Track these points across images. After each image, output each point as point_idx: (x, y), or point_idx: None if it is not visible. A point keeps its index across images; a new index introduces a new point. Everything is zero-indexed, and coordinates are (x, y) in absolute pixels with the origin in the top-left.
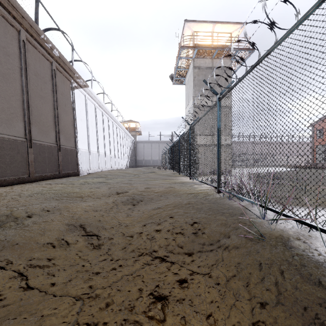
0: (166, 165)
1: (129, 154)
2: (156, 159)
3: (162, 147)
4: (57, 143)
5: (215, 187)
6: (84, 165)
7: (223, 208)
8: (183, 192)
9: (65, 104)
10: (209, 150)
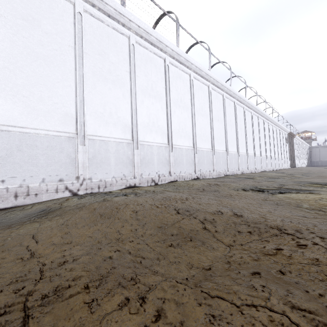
0: None
1: (307, 158)
2: None
3: None
4: (293, 158)
5: None
6: (296, 164)
7: None
8: None
9: (292, 146)
10: None
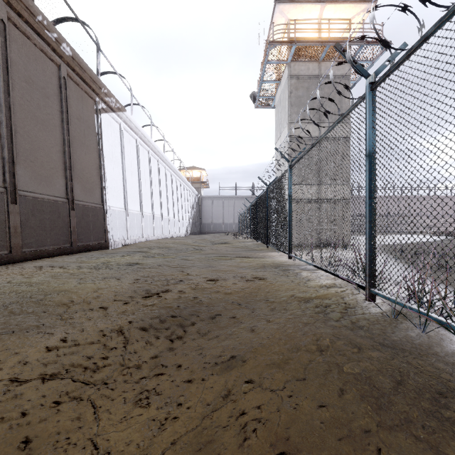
0: (245, 232)
1: (191, 215)
2: (229, 222)
3: (238, 205)
4: (68, 197)
5: (358, 285)
6: (117, 232)
7: (439, 379)
8: (286, 294)
9: (84, 134)
10: (313, 207)
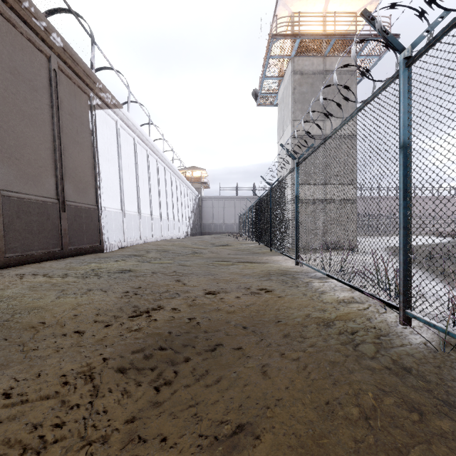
0: (246, 233)
1: (191, 216)
2: (230, 223)
3: (239, 205)
4: (58, 197)
5: (387, 303)
6: (113, 234)
7: None
8: (300, 313)
9: (77, 131)
10: (318, 208)
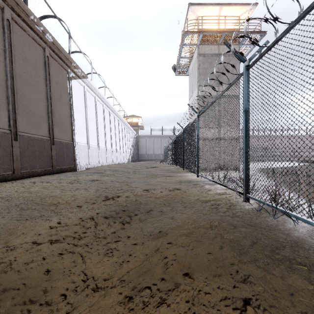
0: (169, 160)
1: (131, 148)
2: (158, 153)
3: (164, 141)
4: (50, 136)
5: (239, 192)
6: (82, 159)
7: (277, 241)
8: (194, 198)
9: (60, 94)
10: (215, 143)
